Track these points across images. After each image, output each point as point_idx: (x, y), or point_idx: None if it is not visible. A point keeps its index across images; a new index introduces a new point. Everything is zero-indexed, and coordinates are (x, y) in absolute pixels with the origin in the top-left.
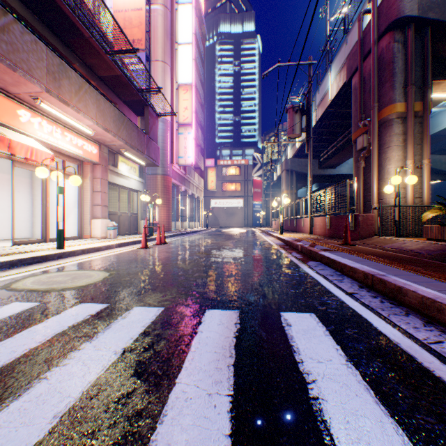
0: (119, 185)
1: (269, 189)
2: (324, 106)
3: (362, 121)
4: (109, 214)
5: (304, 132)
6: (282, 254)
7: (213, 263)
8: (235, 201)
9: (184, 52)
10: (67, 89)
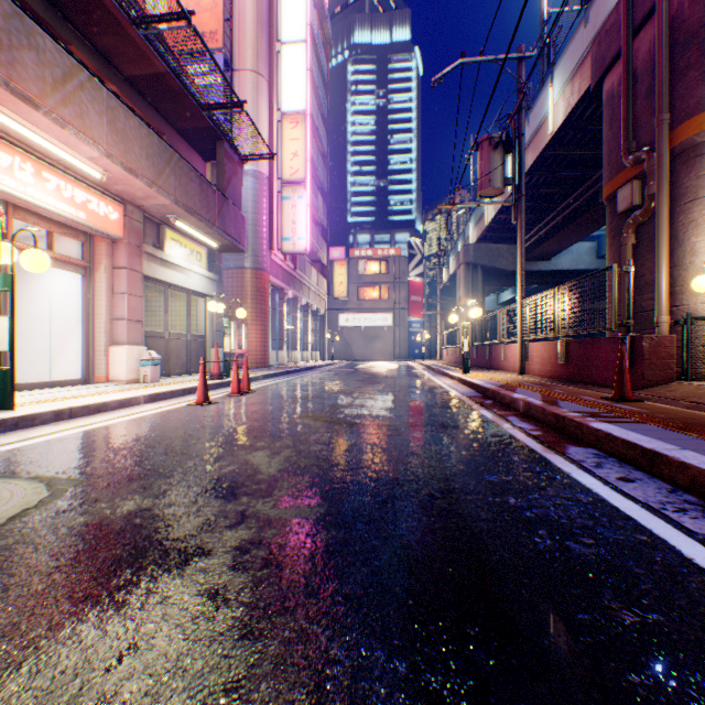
0: (167, 283)
1: (434, 298)
2: (539, 145)
3: (630, 155)
4: (147, 336)
5: (509, 184)
6: (489, 422)
7: (337, 452)
8: (380, 316)
9: (292, 57)
10: (31, 72)
